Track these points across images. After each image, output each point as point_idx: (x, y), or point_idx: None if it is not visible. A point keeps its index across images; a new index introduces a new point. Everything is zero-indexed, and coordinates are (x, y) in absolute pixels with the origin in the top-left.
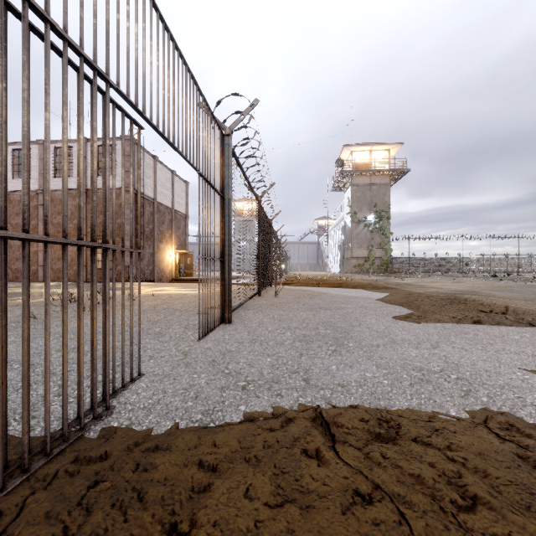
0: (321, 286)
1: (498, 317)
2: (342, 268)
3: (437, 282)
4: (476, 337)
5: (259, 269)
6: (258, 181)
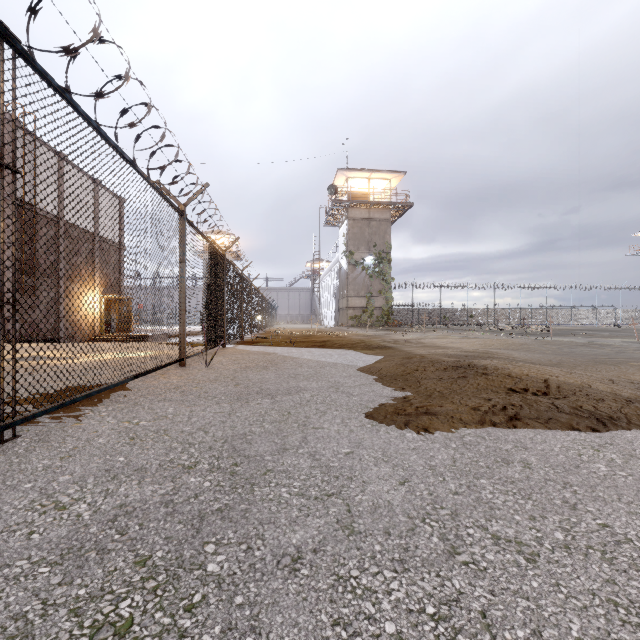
0: (296, 346)
1: (545, 408)
2: (338, 320)
3: (443, 338)
4: (531, 478)
5: (180, 322)
6: (160, 168)
